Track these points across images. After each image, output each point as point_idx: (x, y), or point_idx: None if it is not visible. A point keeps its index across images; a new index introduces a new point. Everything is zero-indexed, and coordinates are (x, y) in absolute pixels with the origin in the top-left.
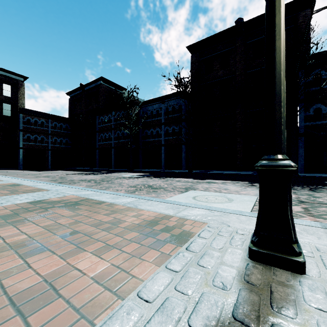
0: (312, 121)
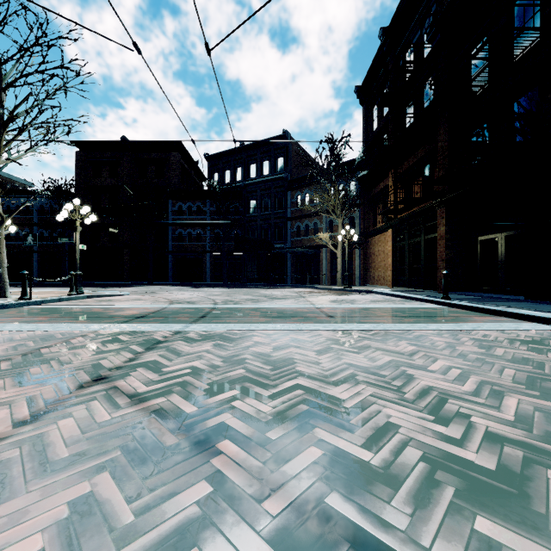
0: (177, 242)
